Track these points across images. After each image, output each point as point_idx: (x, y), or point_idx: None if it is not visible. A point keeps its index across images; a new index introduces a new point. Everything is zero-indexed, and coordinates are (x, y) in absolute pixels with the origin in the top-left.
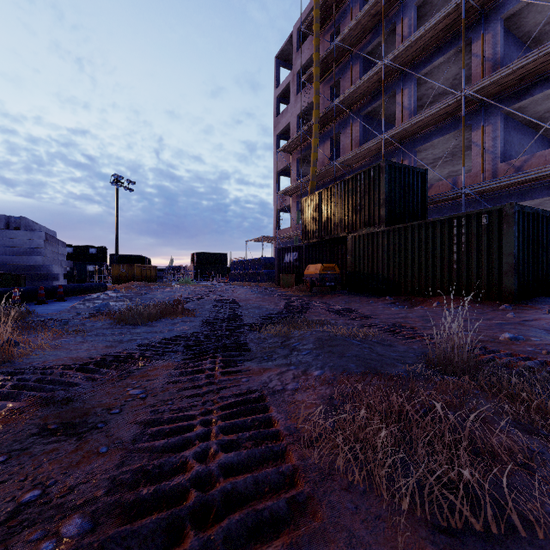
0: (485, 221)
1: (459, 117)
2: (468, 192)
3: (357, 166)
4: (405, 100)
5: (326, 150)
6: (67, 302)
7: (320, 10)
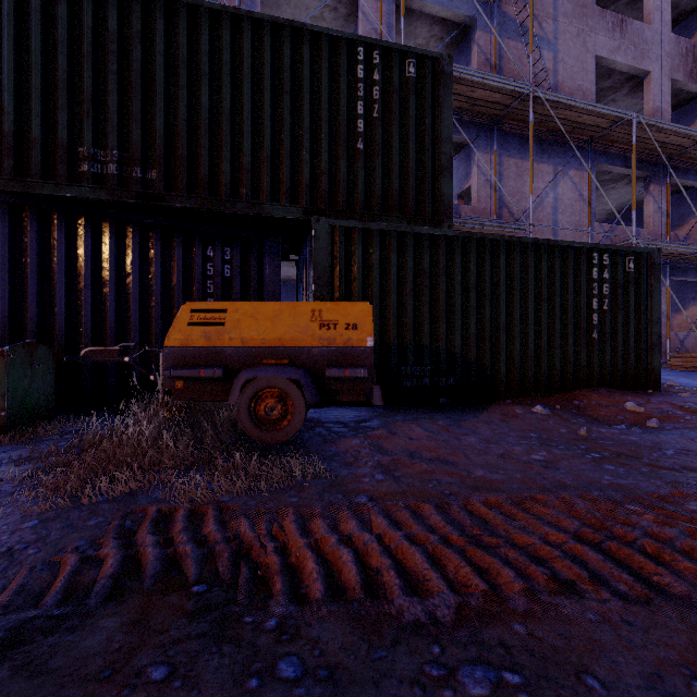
0: (633, 267)
1: None
2: None
3: None
4: None
5: None
6: None
7: None
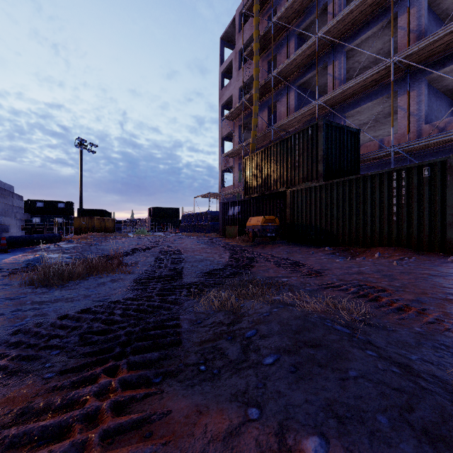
0: (427, 173)
1: (386, 84)
2: (396, 151)
3: (292, 130)
4: (335, 70)
5: (264, 117)
6: (7, 254)
7: None
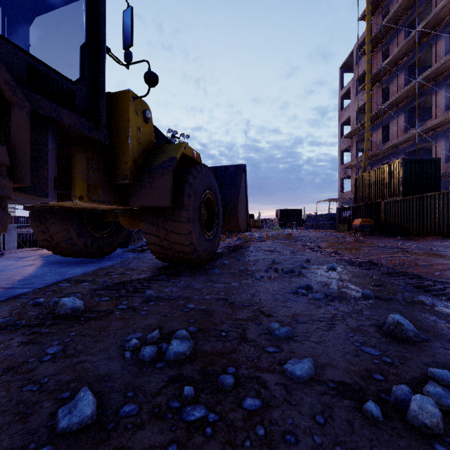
0: None
1: None
2: None
3: (401, 147)
4: (438, 99)
5: (378, 135)
6: None
7: (372, 41)
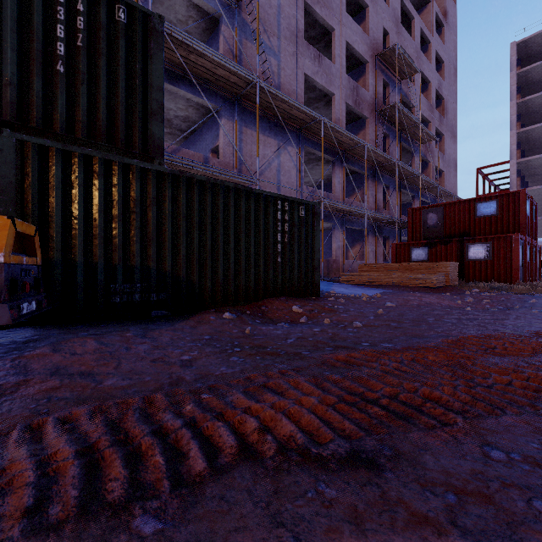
0: (304, 213)
1: None
2: None
3: None
4: None
5: None
6: None
7: None
